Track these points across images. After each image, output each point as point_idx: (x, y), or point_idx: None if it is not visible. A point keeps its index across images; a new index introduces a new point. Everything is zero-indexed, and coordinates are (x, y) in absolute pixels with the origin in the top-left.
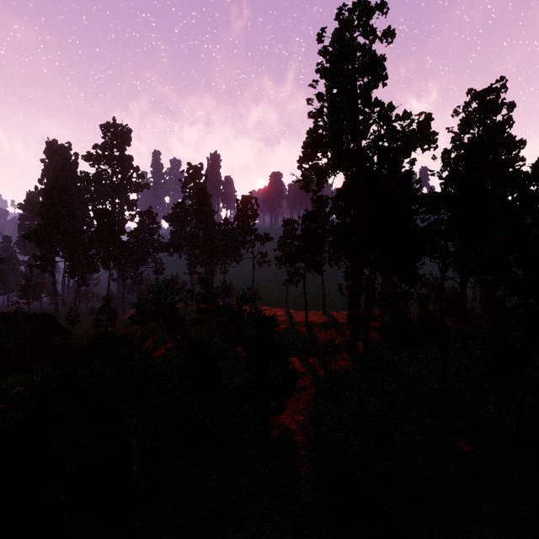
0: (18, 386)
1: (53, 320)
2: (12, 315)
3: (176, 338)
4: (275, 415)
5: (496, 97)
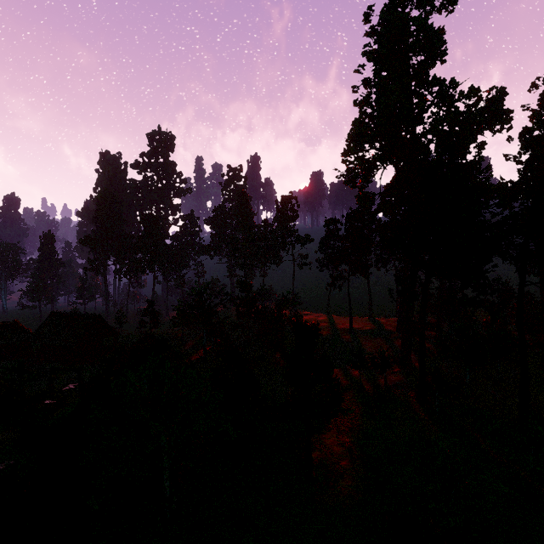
0: (70, 383)
1: (102, 320)
2: (67, 315)
3: (215, 342)
4: (318, 434)
5: None
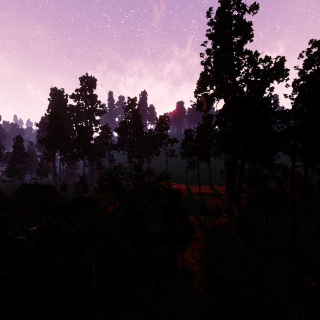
0: (34, 226)
1: (53, 189)
2: (31, 185)
3: (121, 201)
4: (180, 252)
5: None
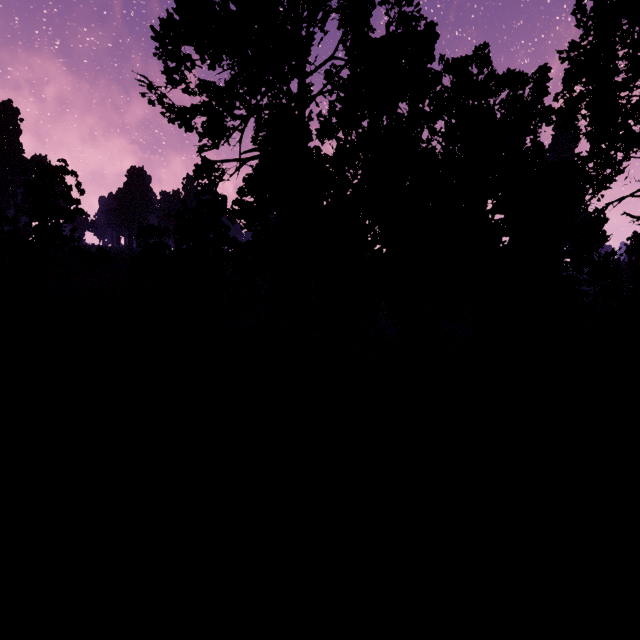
0: None
1: None
2: None
3: None
4: None
5: (479, 70)
